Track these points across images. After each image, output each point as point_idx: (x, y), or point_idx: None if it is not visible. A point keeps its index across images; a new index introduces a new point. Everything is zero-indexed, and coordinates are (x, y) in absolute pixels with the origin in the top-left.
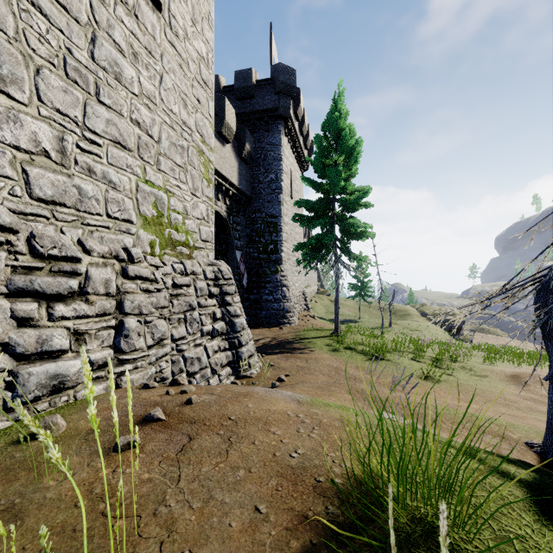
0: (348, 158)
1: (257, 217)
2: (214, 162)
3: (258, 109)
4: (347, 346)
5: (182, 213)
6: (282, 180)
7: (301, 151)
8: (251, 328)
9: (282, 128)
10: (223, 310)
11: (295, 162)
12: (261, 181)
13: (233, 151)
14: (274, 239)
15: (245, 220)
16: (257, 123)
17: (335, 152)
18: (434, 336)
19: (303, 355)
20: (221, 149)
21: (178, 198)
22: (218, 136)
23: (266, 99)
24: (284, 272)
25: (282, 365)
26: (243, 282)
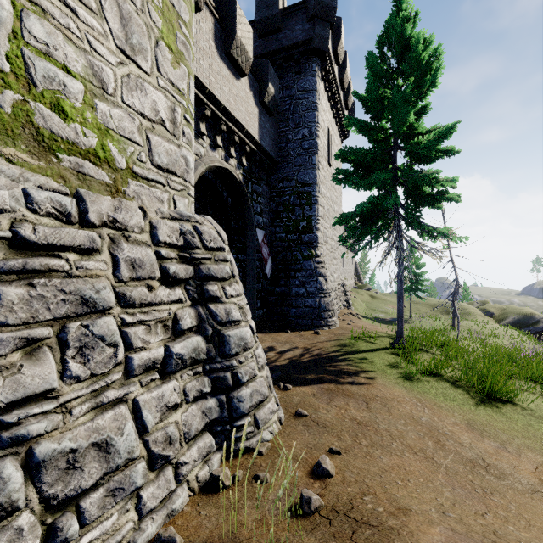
0: (419, 82)
1: (284, 186)
2: (221, 96)
3: (286, 44)
4: (426, 368)
5: (84, 80)
6: (317, 136)
7: (341, 110)
8: (275, 332)
9: (318, 68)
10: (200, 311)
11: (333, 122)
12: (290, 140)
13: (251, 92)
14: (307, 214)
15: (270, 192)
16: (285, 65)
17: (398, 75)
18: (518, 344)
19: (358, 389)
20: (232, 81)
21: (65, 33)
22: (227, 62)
23: (296, 30)
24: (320, 257)
25: (321, 416)
26: (265, 269)
